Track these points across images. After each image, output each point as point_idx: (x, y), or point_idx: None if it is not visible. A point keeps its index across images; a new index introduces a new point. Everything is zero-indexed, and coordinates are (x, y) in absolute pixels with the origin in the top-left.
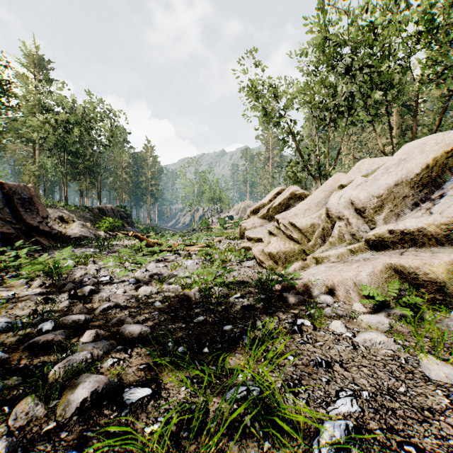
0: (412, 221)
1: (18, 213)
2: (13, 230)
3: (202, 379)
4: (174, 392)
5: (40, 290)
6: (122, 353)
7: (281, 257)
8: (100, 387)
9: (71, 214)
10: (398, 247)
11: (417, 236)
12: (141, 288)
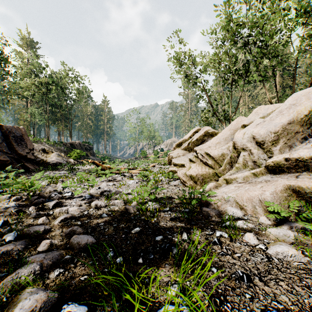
0: (304, 151)
1: (12, 146)
2: (8, 158)
3: (135, 297)
4: (109, 308)
5: (18, 203)
6: (69, 263)
7: (199, 179)
8: (38, 306)
9: (51, 147)
10: (292, 171)
11: (309, 163)
12: (93, 202)
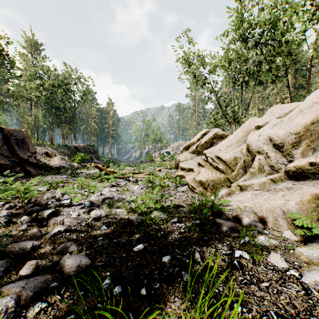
0: None
1: (14, 149)
2: (9, 162)
3: None
4: None
5: (10, 212)
6: (55, 293)
7: (209, 185)
8: None
9: (54, 150)
10: (317, 177)
11: None
12: (92, 212)
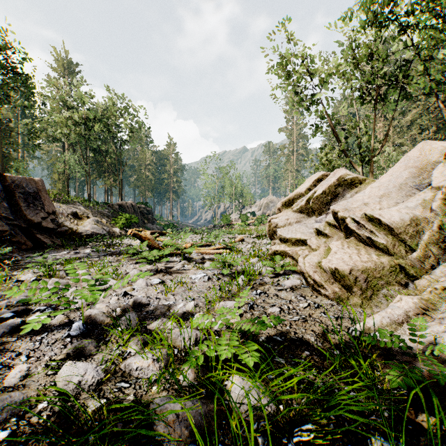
0: None
1: (19, 208)
2: (7, 227)
3: None
4: None
5: None
6: None
7: (358, 280)
8: None
9: (87, 210)
10: None
11: None
12: (62, 368)
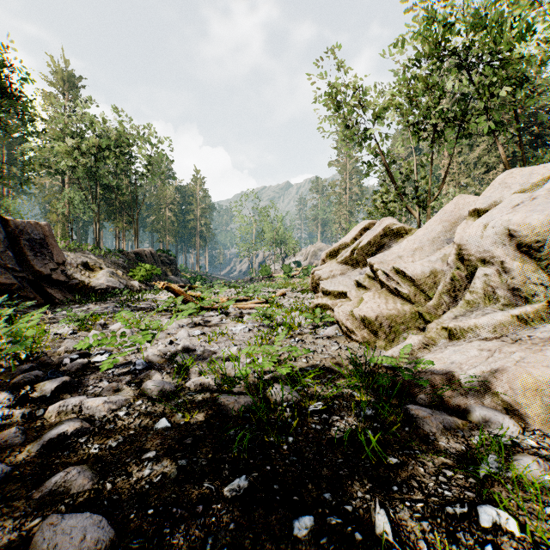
0: None
1: (25, 258)
2: (15, 280)
3: None
4: None
5: None
6: None
7: (383, 325)
8: None
9: (99, 259)
10: None
11: None
12: (145, 383)
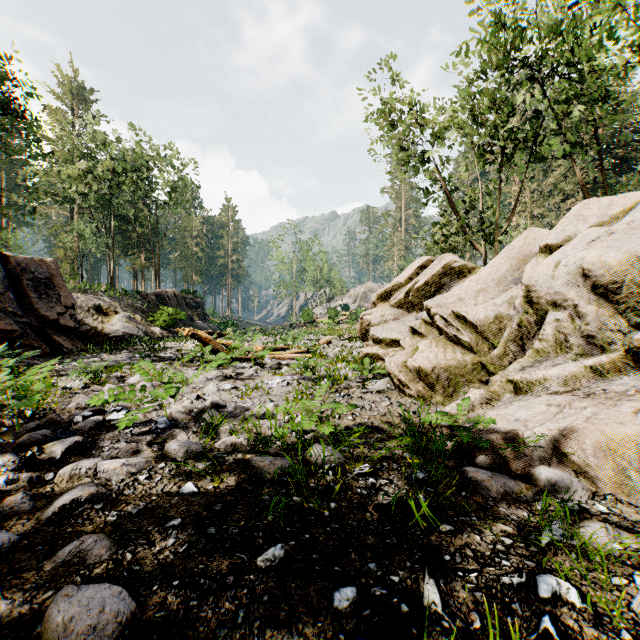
0: None
1: (28, 300)
2: (16, 326)
3: None
4: None
5: None
6: None
7: (440, 378)
8: None
9: (114, 302)
10: None
11: None
12: (168, 444)
